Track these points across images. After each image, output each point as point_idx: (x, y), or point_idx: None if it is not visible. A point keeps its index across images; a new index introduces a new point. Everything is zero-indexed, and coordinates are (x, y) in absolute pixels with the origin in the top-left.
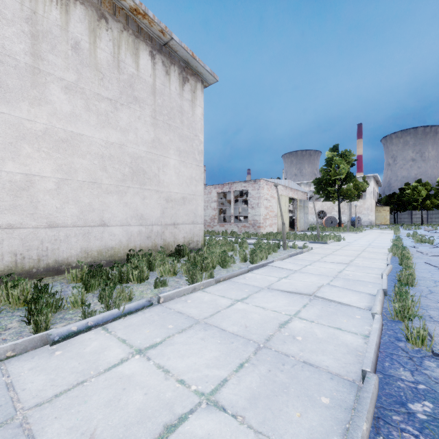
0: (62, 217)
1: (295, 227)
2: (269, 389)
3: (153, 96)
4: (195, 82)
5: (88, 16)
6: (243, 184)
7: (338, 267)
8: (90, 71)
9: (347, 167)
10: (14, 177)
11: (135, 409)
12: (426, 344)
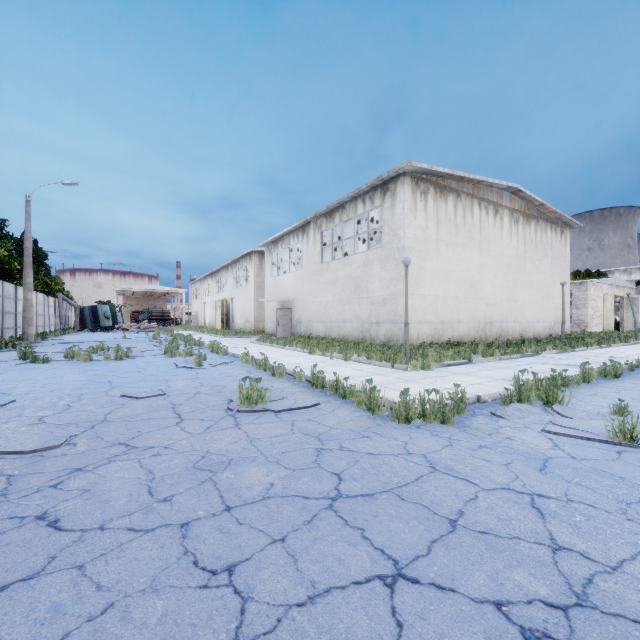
0: (529, 318)
1: (620, 328)
2: None
3: (551, 250)
4: (566, 231)
5: (534, 224)
6: None
7: None
8: (535, 249)
9: None
10: (521, 302)
11: None
12: None
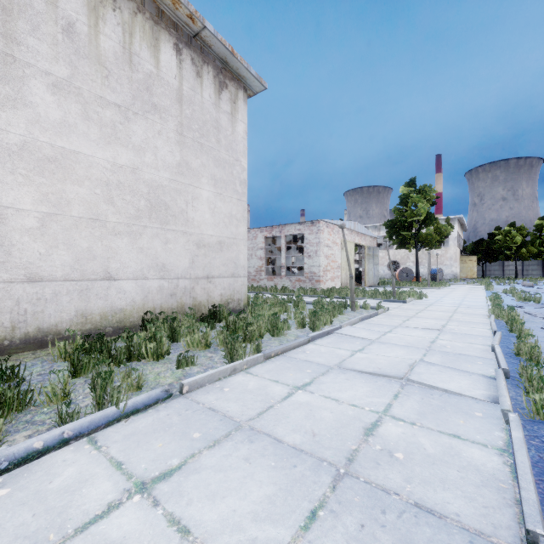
0: (49, 267)
1: (362, 281)
2: None
3: (179, 104)
4: (235, 89)
5: None
6: (298, 227)
7: (429, 335)
8: (89, 65)
9: (427, 206)
10: None
11: None
12: None
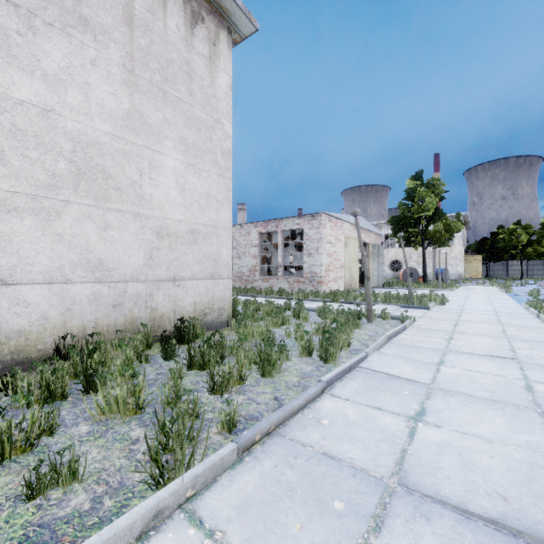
0: None
1: None
2: None
3: (127, 27)
4: (216, 27)
5: None
6: (296, 221)
7: (508, 372)
8: None
9: (435, 201)
10: None
11: None
12: None
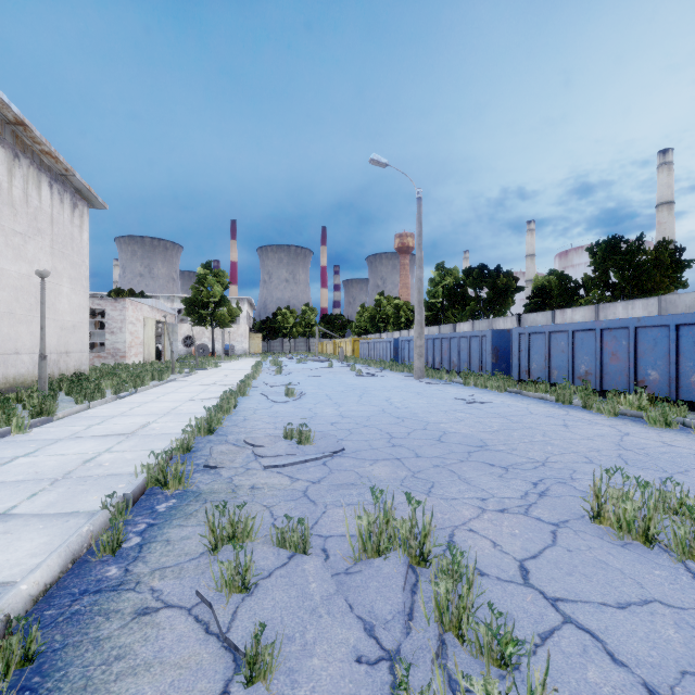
0: None
1: (162, 357)
2: (211, 394)
3: (51, 226)
4: (83, 207)
5: (7, 157)
6: (98, 302)
7: (221, 378)
8: (8, 209)
9: (221, 290)
10: None
11: (180, 398)
12: (251, 385)
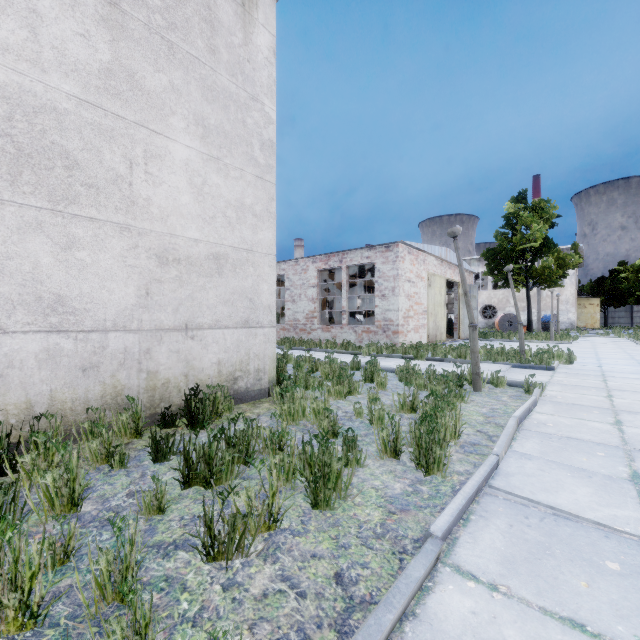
0: None
1: (455, 332)
2: None
3: None
4: None
5: None
6: (366, 254)
7: None
8: None
9: (544, 229)
10: None
11: None
12: None
